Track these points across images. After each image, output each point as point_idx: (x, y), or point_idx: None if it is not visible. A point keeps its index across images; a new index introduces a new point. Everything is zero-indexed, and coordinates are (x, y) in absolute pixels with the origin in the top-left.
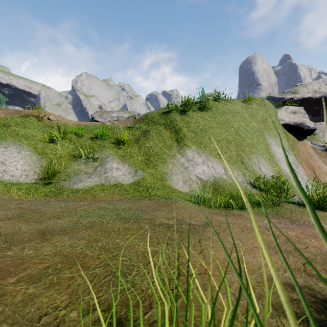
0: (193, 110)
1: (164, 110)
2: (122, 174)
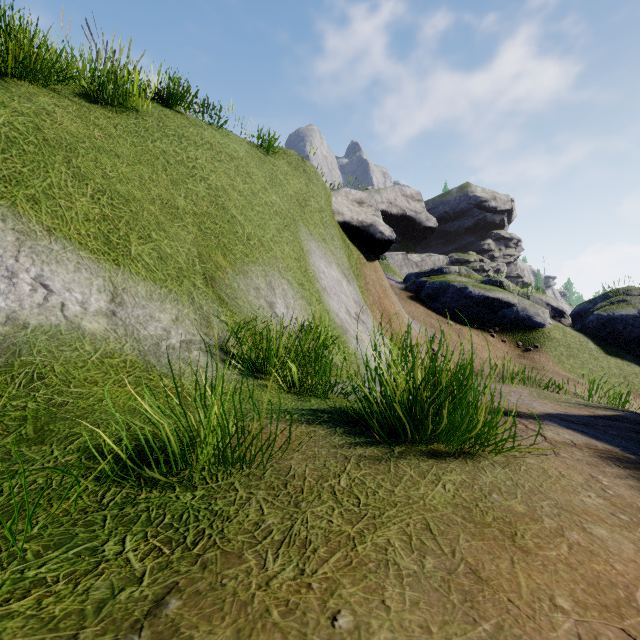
0: (53, 89)
1: None
2: None
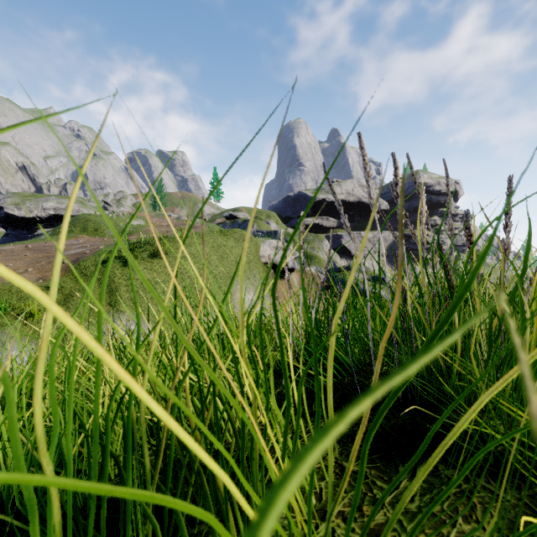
0: (143, 258)
1: (104, 257)
2: (24, 361)
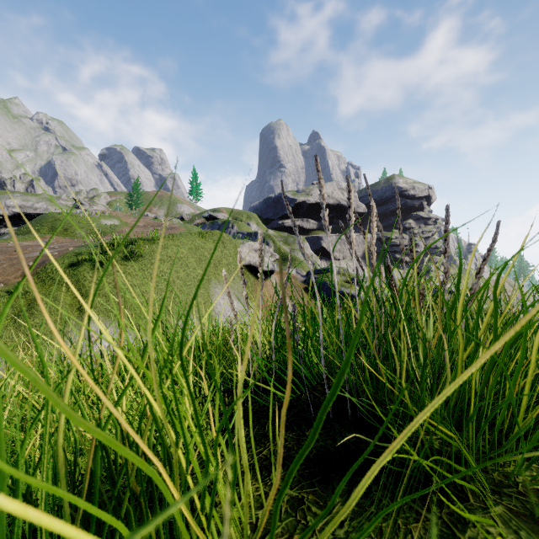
0: (116, 260)
1: (74, 260)
2: None
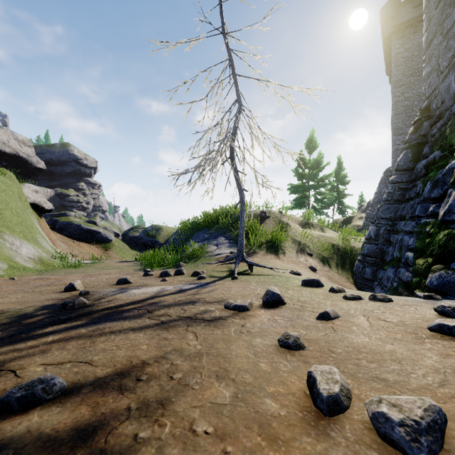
0: None
1: None
2: None
